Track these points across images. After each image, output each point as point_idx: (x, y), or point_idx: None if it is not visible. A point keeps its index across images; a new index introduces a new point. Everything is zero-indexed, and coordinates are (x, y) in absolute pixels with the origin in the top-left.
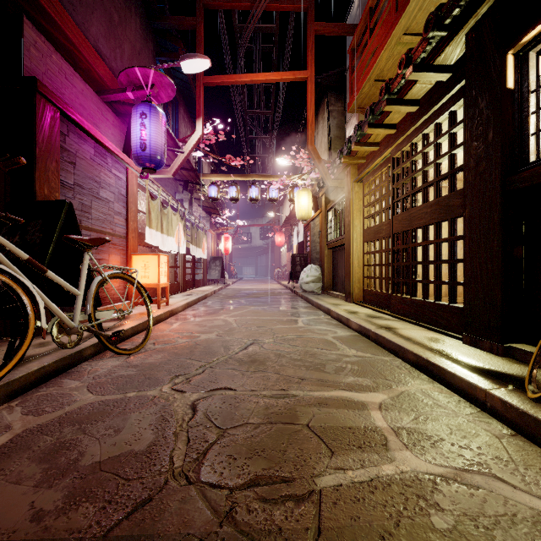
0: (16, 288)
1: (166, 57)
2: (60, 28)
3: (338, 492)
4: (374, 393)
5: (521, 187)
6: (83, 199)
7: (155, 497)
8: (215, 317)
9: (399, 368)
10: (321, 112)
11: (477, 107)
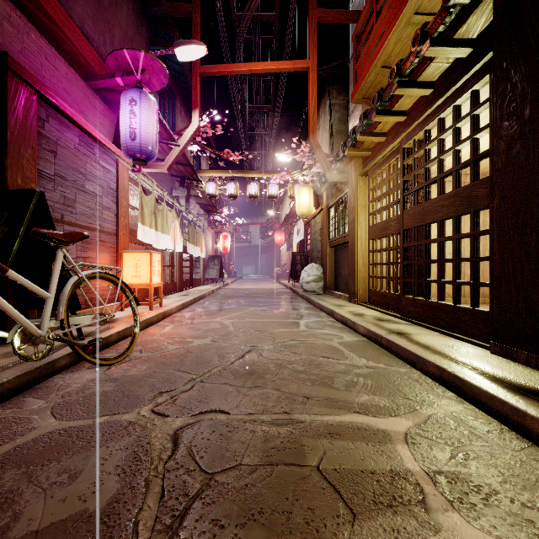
0: None
1: (160, 46)
2: (39, 3)
3: None
4: (395, 418)
5: None
6: (65, 191)
7: None
8: (211, 319)
9: (419, 382)
10: (322, 105)
11: (509, 81)
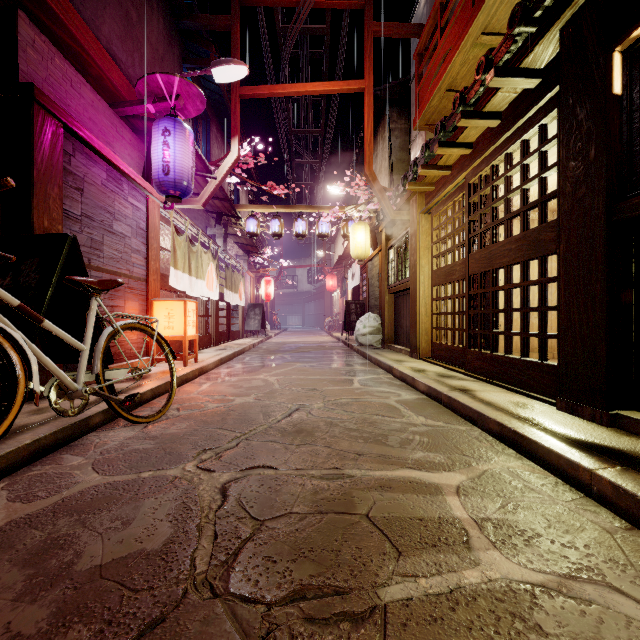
0: (2, 342)
1: (194, 64)
2: (64, 25)
3: (408, 608)
4: (449, 473)
5: (632, 216)
6: (92, 233)
7: (170, 616)
8: (254, 376)
9: (479, 440)
10: (381, 130)
11: (574, 119)
